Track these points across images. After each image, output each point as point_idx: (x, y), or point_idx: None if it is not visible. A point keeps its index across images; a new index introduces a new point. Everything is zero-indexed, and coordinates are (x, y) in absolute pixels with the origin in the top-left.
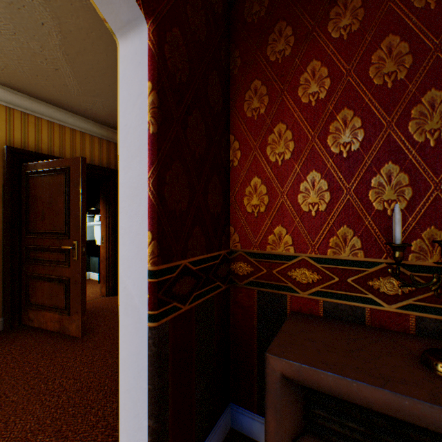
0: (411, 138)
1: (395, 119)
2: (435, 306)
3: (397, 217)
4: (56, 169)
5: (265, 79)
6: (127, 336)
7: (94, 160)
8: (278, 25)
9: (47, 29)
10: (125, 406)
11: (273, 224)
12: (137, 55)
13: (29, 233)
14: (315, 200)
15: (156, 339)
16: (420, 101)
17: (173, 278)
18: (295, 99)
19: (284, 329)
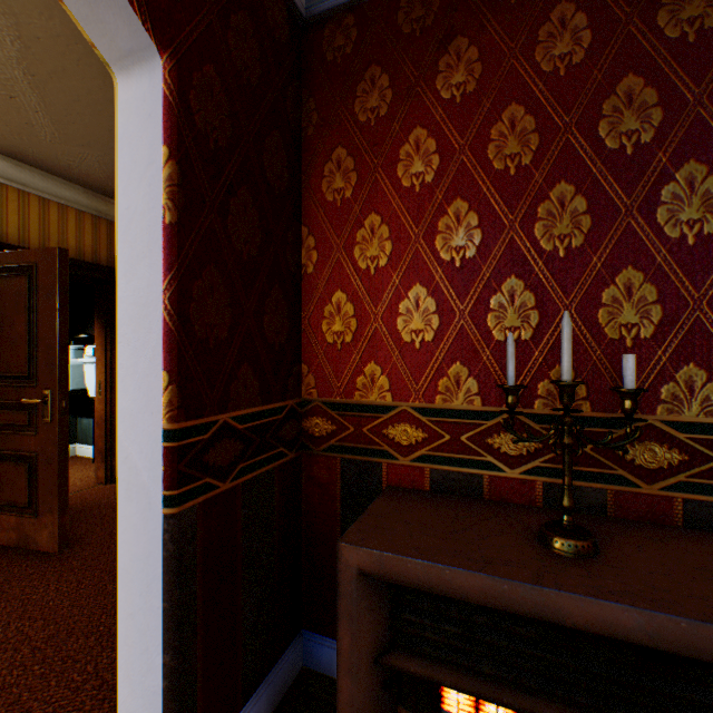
0: (538, 245)
1: (519, 218)
2: None
3: (510, 350)
4: (13, 267)
5: (352, 148)
6: (130, 532)
7: (85, 253)
8: (371, 70)
9: None
10: (127, 640)
11: (363, 361)
12: (145, 103)
13: None
14: (420, 326)
15: (176, 533)
16: (549, 197)
17: (204, 442)
18: (393, 180)
19: (371, 509)
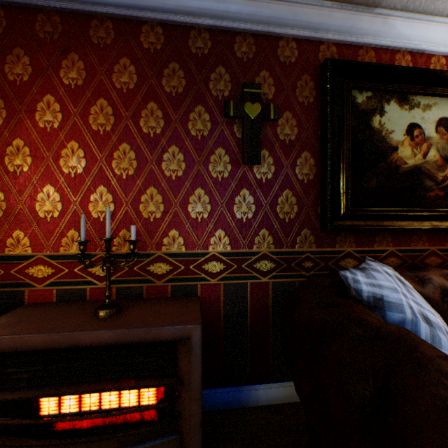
0: (114, 171)
1: (106, 156)
2: (127, 278)
3: (83, 223)
4: None
5: (4, 94)
6: None
7: None
8: (17, 50)
9: None
10: None
11: (12, 229)
12: None
13: None
14: (51, 209)
15: None
16: (120, 149)
17: None
18: (33, 121)
19: (1, 318)
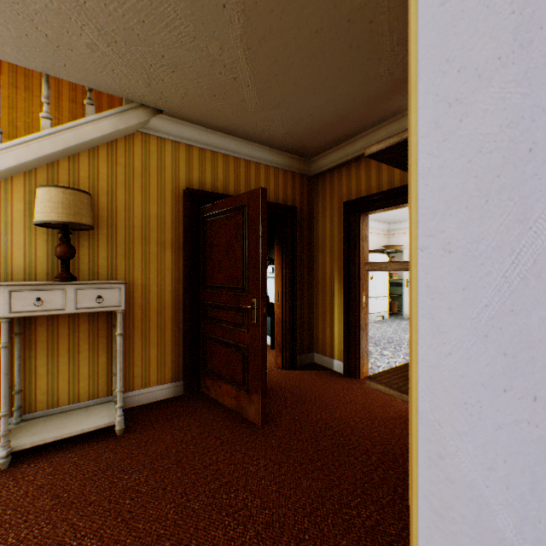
0: None
1: None
2: None
3: None
4: (233, 208)
5: None
6: None
7: (269, 196)
8: None
9: (228, 13)
10: None
11: None
12: None
13: (205, 287)
14: None
15: None
16: None
17: None
18: None
19: None
